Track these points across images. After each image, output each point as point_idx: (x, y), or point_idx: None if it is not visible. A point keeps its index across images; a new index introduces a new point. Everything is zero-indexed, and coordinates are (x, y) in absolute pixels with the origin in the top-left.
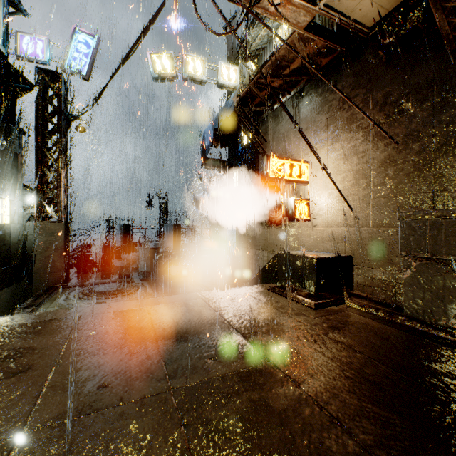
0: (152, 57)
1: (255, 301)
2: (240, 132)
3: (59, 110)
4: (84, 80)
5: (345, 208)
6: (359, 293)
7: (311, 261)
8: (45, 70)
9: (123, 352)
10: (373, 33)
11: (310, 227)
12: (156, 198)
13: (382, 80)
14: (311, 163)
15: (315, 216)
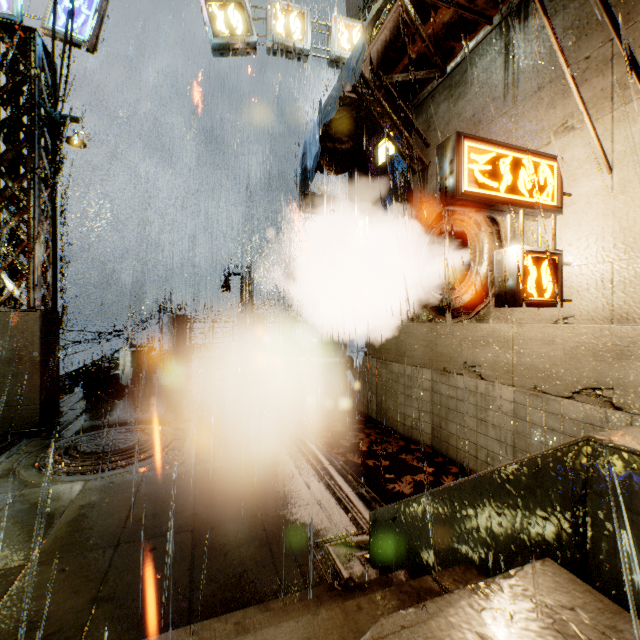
0: (208, 7)
1: None
2: (372, 141)
3: (31, 99)
4: (85, 50)
5: None
6: None
7: None
8: (3, 23)
9: None
10: None
11: (550, 321)
12: (236, 274)
13: None
14: (561, 160)
15: (566, 295)
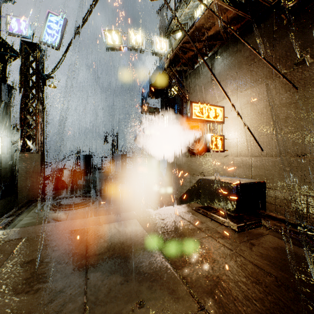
0: (105, 33)
1: (183, 221)
2: (169, 87)
3: (37, 71)
4: (55, 49)
5: (252, 142)
6: (274, 215)
7: (231, 186)
8: (26, 42)
9: (47, 289)
10: (276, 2)
11: (223, 157)
12: (110, 136)
13: (284, 39)
14: (223, 107)
15: (227, 148)
